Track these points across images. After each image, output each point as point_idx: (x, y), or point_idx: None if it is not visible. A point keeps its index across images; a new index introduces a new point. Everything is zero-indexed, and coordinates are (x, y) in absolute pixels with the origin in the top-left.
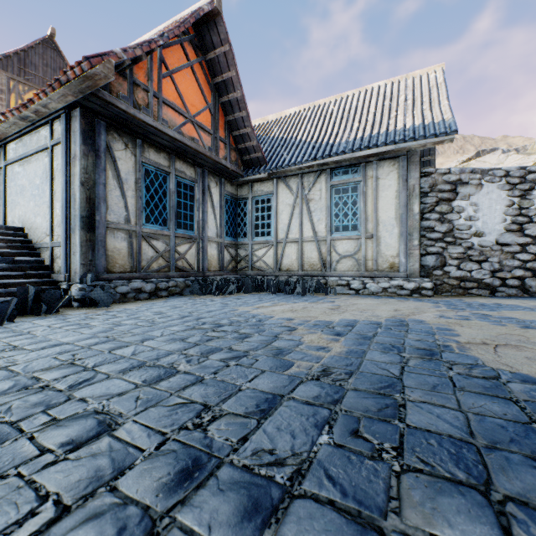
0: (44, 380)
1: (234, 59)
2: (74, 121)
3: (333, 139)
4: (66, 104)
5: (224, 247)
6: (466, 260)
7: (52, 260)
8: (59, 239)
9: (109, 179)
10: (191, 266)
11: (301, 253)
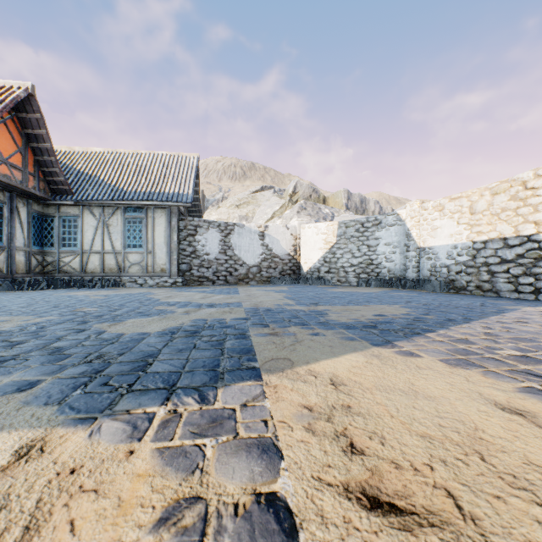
0: None
1: (45, 124)
2: None
3: (127, 187)
4: None
5: (31, 254)
6: (202, 267)
7: None
8: None
9: None
10: (0, 270)
11: (103, 261)
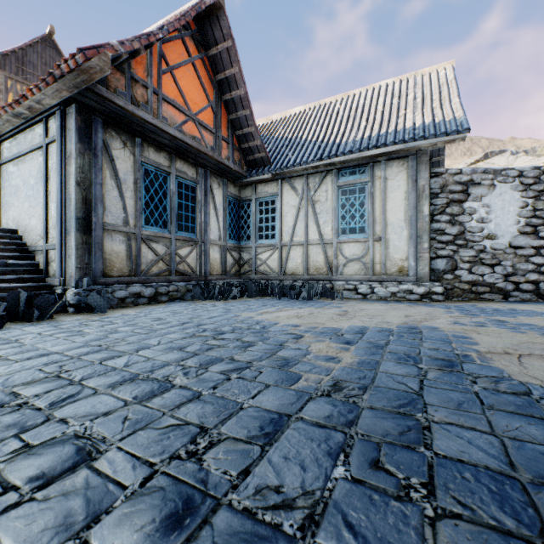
0: (24, 396)
1: (237, 54)
2: (70, 117)
3: (340, 138)
4: (61, 100)
5: (226, 250)
6: (478, 263)
7: (47, 264)
8: (54, 242)
9: (106, 179)
10: (192, 270)
11: (307, 256)
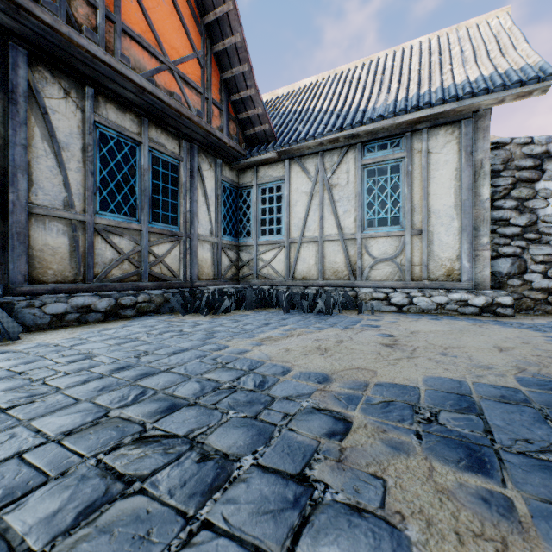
0: None
1: None
2: None
3: (365, 104)
4: None
5: (220, 249)
6: None
7: None
8: None
9: (34, 140)
10: (173, 273)
11: (322, 256)
